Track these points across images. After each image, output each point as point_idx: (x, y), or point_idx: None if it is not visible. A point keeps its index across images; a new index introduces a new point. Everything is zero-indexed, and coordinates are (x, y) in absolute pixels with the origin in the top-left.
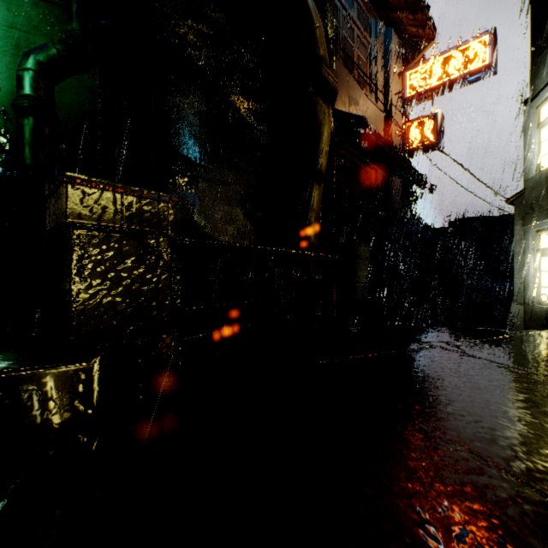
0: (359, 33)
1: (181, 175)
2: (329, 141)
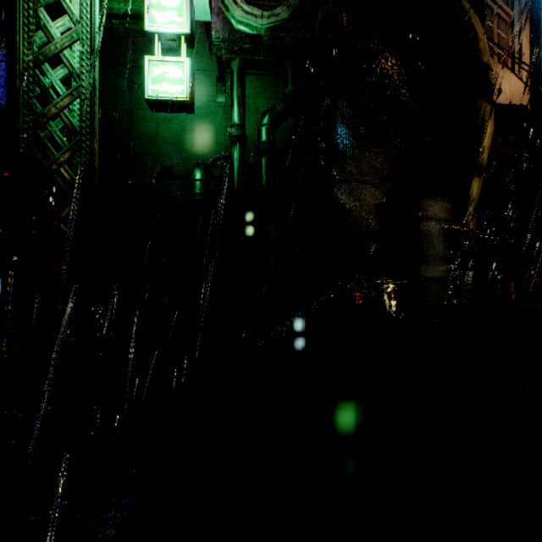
0: (498, 11)
1: (348, 181)
2: (491, 137)
